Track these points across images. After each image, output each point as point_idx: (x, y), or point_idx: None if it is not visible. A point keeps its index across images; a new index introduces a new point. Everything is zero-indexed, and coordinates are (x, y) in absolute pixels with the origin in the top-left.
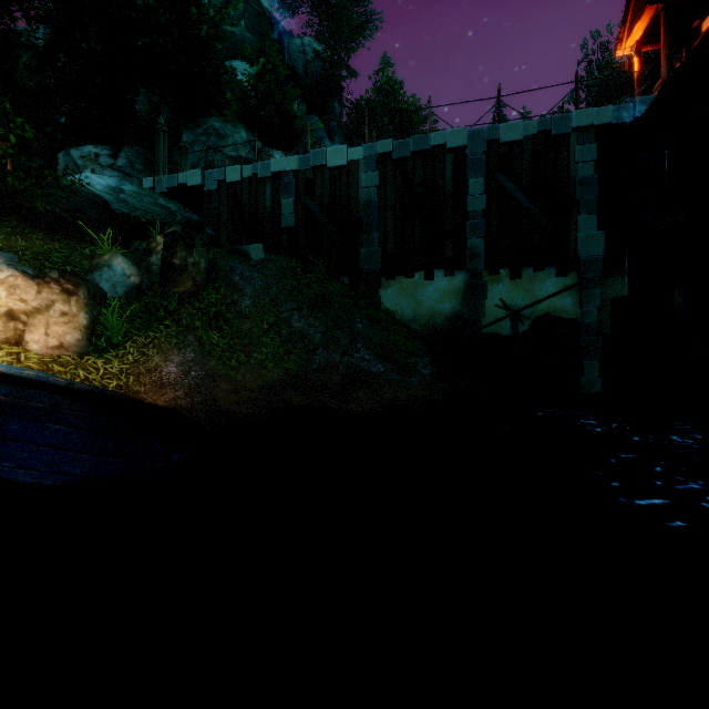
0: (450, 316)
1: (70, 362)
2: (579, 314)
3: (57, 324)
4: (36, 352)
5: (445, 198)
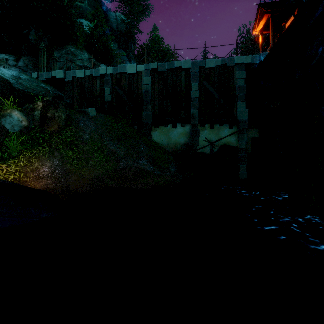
0: (183, 144)
1: None
2: (238, 144)
3: None
4: None
5: (181, 91)
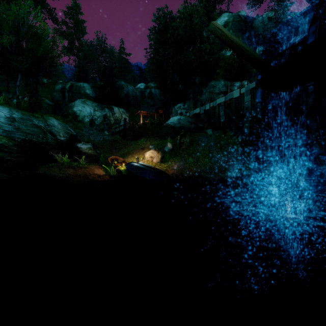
0: None
1: (158, 164)
2: None
3: (157, 158)
4: (154, 163)
5: None
